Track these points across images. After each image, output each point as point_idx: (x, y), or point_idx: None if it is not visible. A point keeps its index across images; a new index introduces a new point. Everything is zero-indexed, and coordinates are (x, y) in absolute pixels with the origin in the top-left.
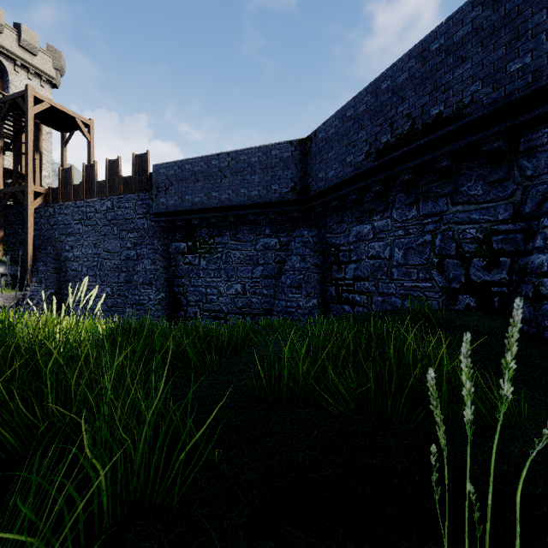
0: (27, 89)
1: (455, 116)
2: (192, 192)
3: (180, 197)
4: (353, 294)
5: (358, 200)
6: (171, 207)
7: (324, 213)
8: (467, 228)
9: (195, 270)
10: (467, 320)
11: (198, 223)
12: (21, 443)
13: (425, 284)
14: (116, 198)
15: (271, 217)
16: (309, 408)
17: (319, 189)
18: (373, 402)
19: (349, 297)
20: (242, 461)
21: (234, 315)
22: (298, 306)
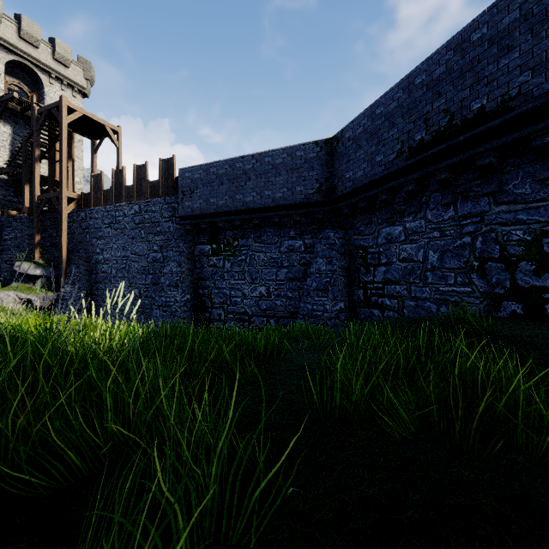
0: (62, 100)
1: (500, 109)
2: (216, 195)
3: (205, 200)
4: (382, 297)
5: (388, 201)
6: (196, 210)
7: (351, 214)
8: (512, 229)
9: (220, 272)
10: (517, 330)
11: (222, 226)
12: (83, 462)
13: (464, 289)
14: (143, 202)
15: (295, 219)
16: (366, 430)
17: (346, 190)
18: (437, 426)
19: (378, 301)
20: (312, 495)
21: (258, 317)
22: (324, 310)
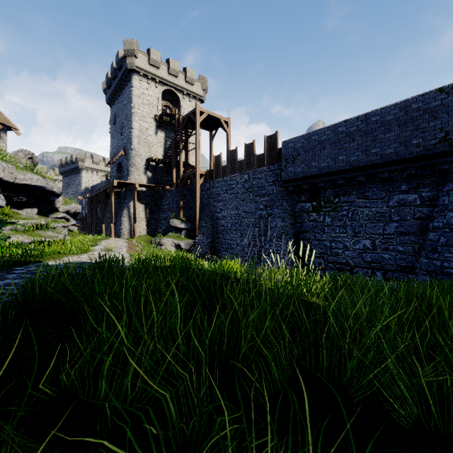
0: (196, 107)
1: None
2: (318, 159)
3: (306, 164)
4: None
5: None
6: (298, 174)
7: None
8: None
9: (319, 226)
10: None
11: (323, 185)
12: None
13: None
14: (251, 172)
15: (410, 173)
16: None
17: None
18: None
19: None
20: None
21: (361, 269)
22: None
